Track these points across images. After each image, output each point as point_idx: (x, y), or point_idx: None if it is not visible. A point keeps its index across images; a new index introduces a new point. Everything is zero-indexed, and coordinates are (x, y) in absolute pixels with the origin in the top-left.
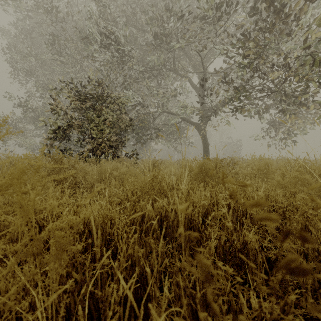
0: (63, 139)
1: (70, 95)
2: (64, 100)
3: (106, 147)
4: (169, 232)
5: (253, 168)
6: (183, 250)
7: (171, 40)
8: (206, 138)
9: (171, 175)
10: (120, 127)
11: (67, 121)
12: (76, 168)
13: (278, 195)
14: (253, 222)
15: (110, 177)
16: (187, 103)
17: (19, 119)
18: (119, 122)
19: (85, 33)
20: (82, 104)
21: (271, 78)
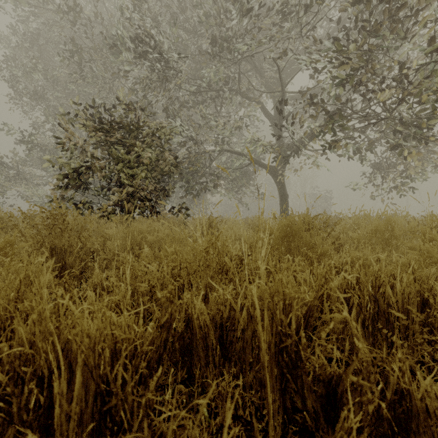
0: (79, 187)
1: (89, 123)
2: (85, 135)
3: (140, 199)
4: (236, 349)
5: (367, 230)
6: (270, 408)
7: (236, 46)
8: (285, 187)
9: (236, 241)
10: (162, 171)
11: (84, 161)
12: (88, 229)
13: (430, 278)
14: (390, 330)
15: (142, 243)
16: (258, 137)
17: (23, 161)
18: (161, 163)
19: (113, 38)
20: (105, 136)
21: (384, 97)
